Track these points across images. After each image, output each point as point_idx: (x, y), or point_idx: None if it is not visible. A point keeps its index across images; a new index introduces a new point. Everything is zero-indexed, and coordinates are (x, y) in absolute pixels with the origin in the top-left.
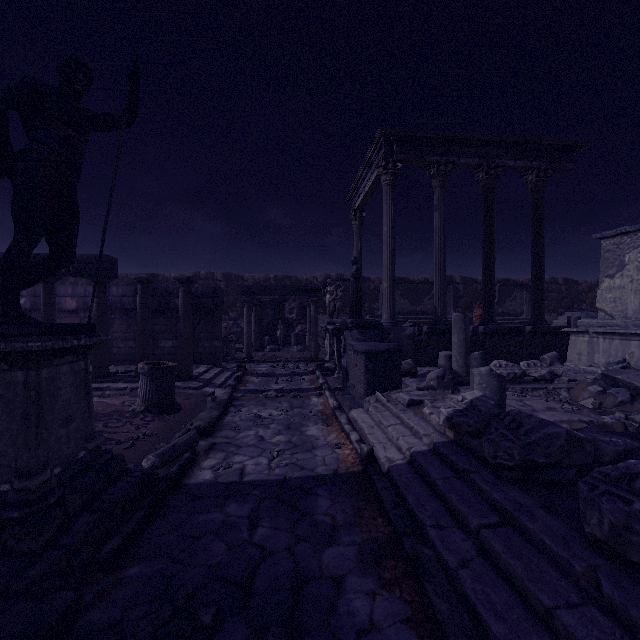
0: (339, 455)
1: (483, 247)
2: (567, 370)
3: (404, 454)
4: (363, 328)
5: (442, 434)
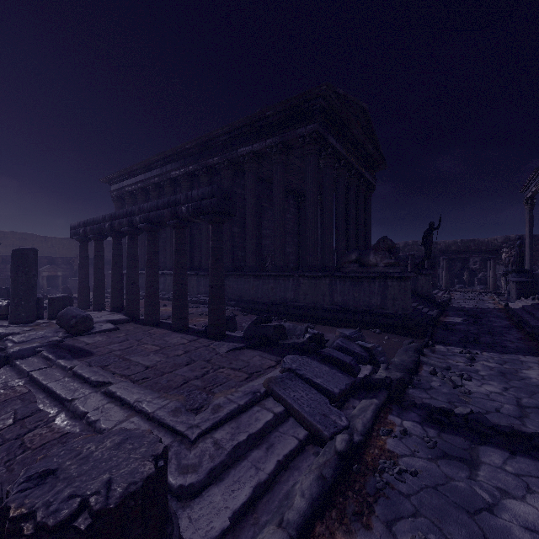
0: (497, 307)
1: None
2: None
3: (520, 306)
4: (518, 272)
5: (536, 303)
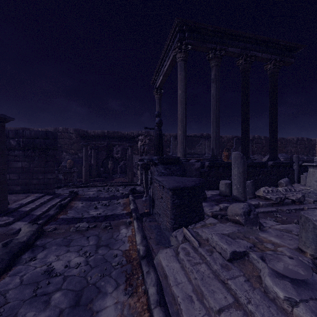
0: None
1: (242, 109)
2: (308, 193)
3: None
4: (167, 164)
5: None
